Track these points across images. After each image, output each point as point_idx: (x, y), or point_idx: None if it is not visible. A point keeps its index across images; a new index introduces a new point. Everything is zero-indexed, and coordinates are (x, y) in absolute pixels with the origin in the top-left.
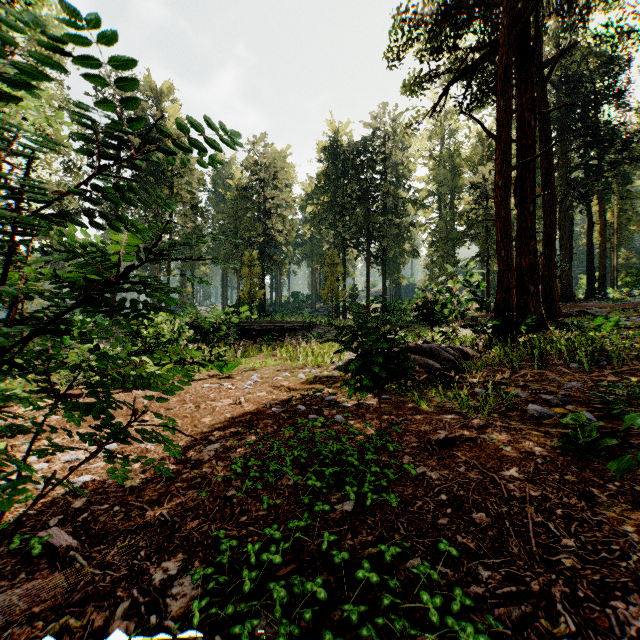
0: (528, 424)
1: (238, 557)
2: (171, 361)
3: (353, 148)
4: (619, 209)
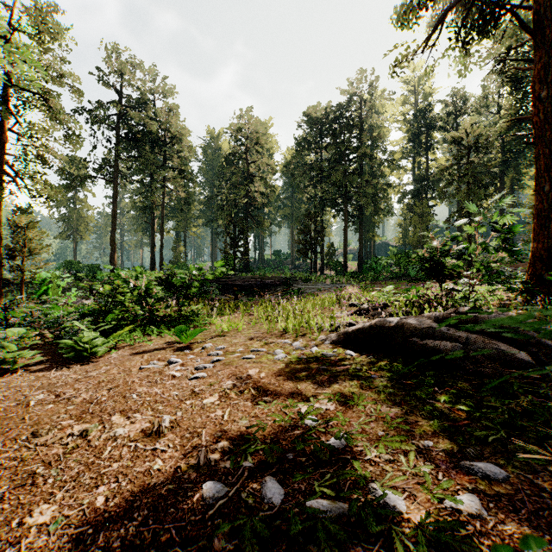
0: None
1: None
2: (136, 321)
3: (331, 113)
4: None
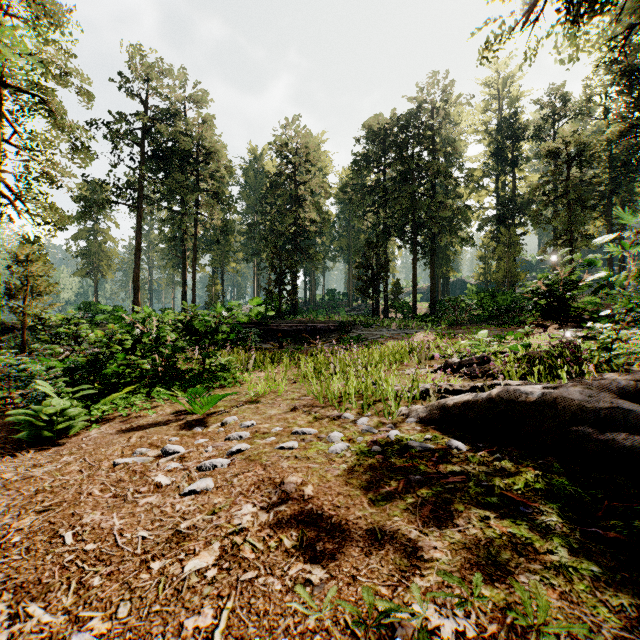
0: None
1: None
2: (145, 378)
3: (396, 123)
4: None
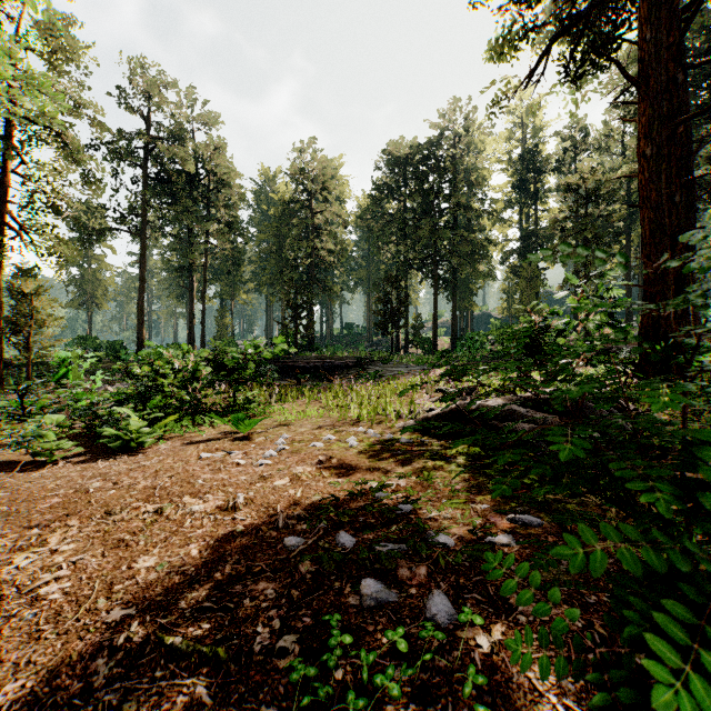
0: None
1: None
2: (181, 409)
3: (417, 151)
4: None
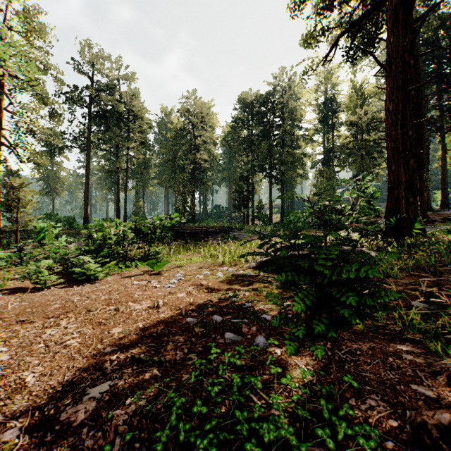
0: None
1: None
2: (117, 258)
3: (259, 98)
4: None
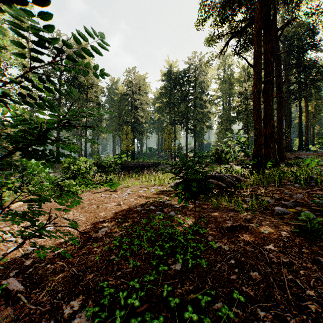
0: (276, 218)
1: (114, 298)
2: (86, 182)
3: (179, 74)
4: (315, 105)
